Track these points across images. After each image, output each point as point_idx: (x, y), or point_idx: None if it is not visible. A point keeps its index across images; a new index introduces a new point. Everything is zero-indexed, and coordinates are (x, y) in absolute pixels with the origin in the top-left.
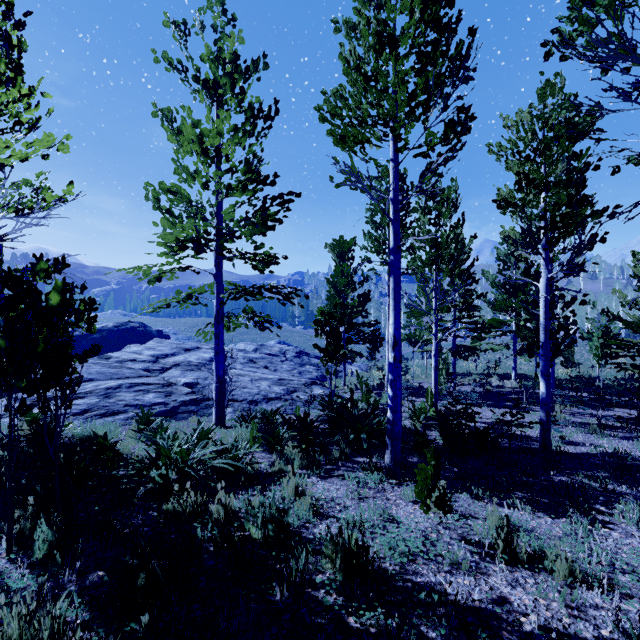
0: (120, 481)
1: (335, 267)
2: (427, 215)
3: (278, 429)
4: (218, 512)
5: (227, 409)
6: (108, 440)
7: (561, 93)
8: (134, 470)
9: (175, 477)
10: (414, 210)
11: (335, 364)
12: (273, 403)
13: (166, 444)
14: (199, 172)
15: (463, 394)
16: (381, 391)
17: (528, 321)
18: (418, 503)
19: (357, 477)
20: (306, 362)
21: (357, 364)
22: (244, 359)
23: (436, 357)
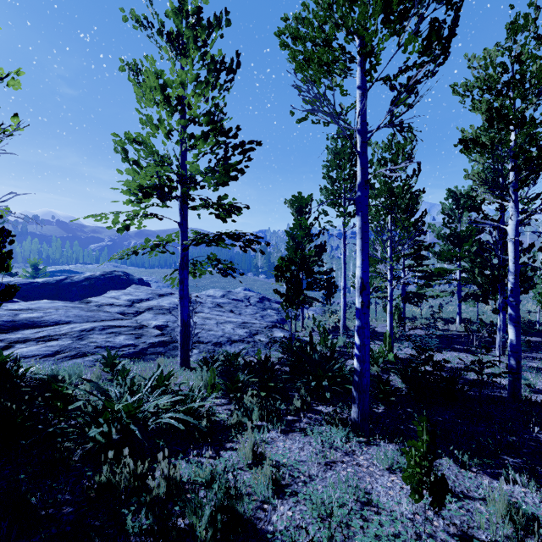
0: (56, 440)
1: (294, 220)
2: (383, 166)
3: (238, 375)
4: (159, 487)
5: (193, 350)
6: (63, 386)
7: (535, 24)
8: (83, 421)
9: (117, 437)
10: (370, 162)
11: (295, 309)
12: (236, 345)
13: (118, 393)
14: (162, 121)
15: (423, 339)
16: (336, 333)
17: (483, 268)
18: (395, 472)
19: (321, 432)
20: (268, 307)
21: (313, 309)
22: (212, 304)
23: (391, 302)
